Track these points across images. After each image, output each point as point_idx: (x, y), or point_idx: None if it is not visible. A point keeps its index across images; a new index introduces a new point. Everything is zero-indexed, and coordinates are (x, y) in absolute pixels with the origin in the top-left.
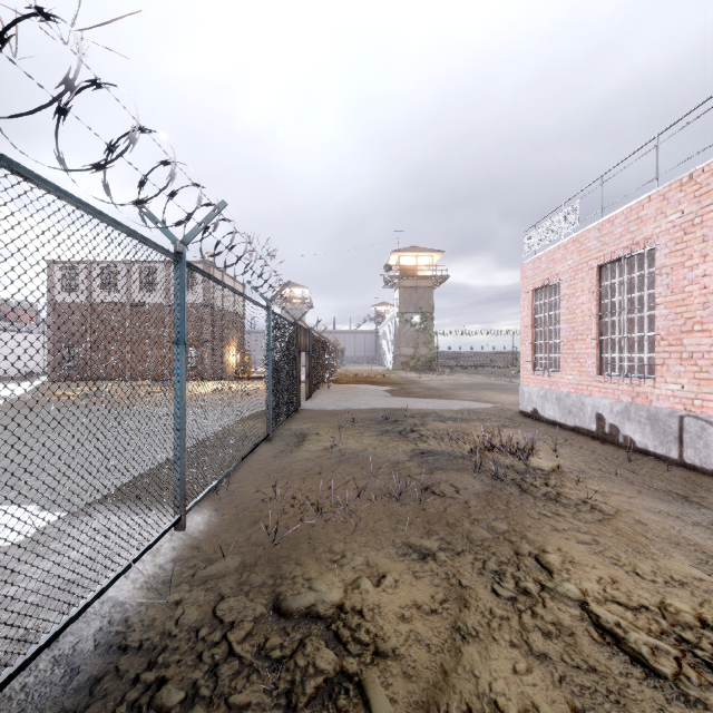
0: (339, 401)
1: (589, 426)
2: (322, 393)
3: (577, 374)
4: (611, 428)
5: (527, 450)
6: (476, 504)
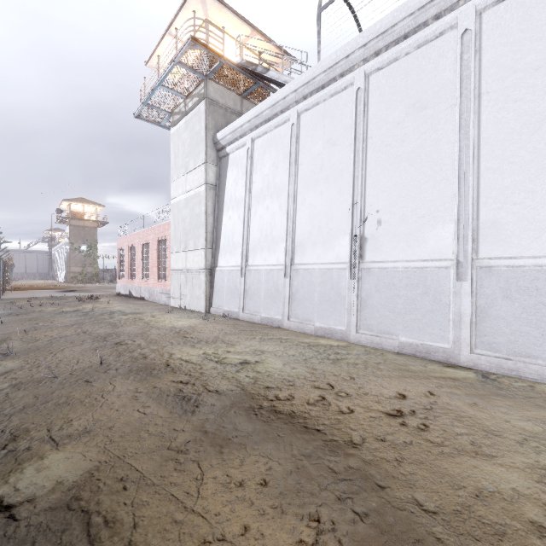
0: (24, 295)
1: (128, 293)
2: (9, 294)
3: (127, 278)
4: (131, 293)
5: (96, 296)
6: (74, 304)
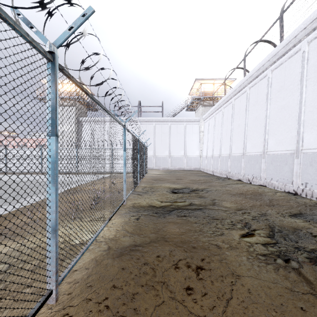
0: None
1: None
2: None
3: None
4: None
5: None
6: None
